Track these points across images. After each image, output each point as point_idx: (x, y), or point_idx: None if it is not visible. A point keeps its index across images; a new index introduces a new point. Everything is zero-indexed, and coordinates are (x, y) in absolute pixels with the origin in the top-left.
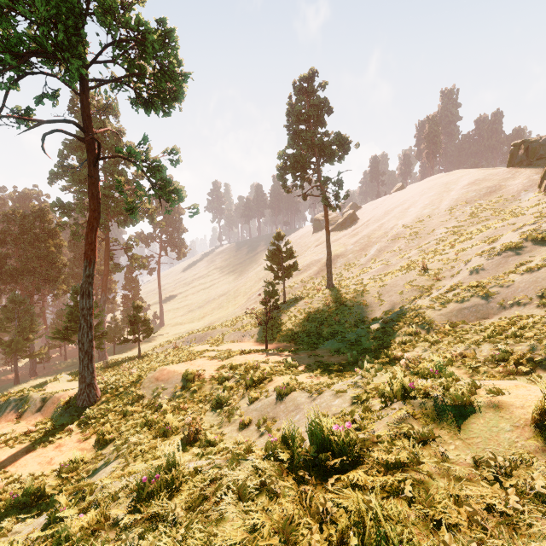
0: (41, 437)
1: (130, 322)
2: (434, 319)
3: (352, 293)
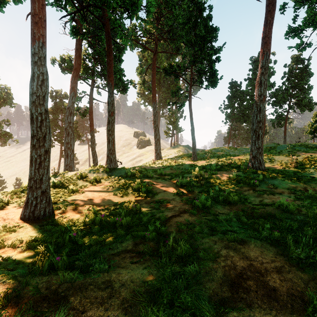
0: None
1: (18, 184)
2: None
3: None
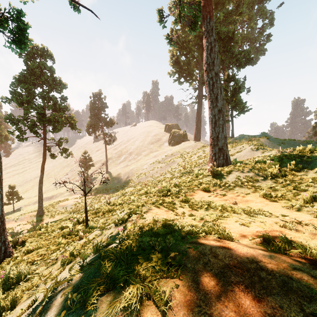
0: (36, 221)
1: (9, 194)
2: (135, 182)
3: (116, 175)
